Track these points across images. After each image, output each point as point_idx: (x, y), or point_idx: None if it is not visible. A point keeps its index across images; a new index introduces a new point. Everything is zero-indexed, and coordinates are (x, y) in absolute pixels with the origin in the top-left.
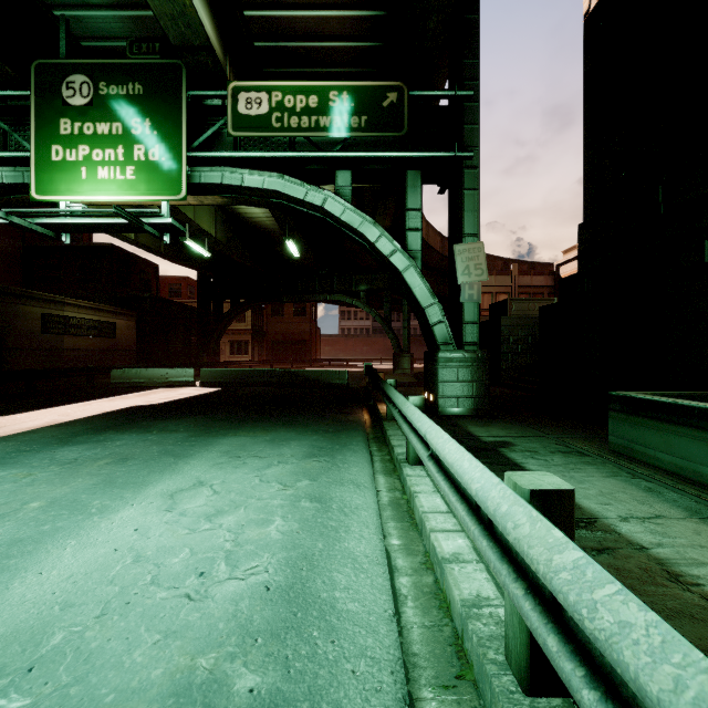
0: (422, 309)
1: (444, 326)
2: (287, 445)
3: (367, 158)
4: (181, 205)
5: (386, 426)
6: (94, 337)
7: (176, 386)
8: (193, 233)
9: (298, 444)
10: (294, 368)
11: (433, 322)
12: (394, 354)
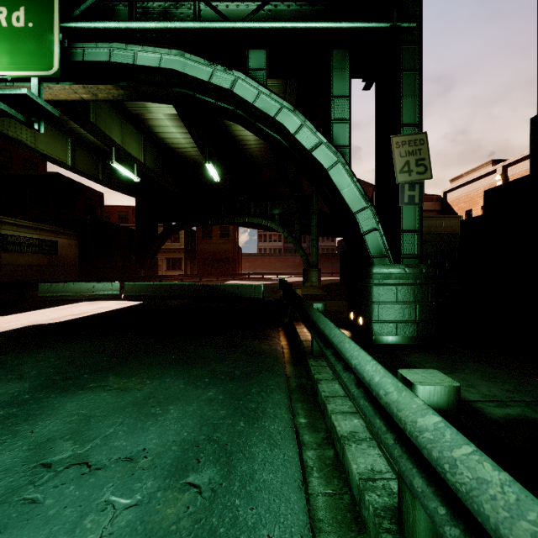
0: (350, 214)
1: (378, 235)
2: (159, 417)
3: (285, 30)
4: (74, 100)
5: (315, 371)
6: (35, 254)
7: (102, 299)
8: (129, 164)
9: (178, 413)
10: (219, 281)
11: (364, 230)
12: (304, 269)
